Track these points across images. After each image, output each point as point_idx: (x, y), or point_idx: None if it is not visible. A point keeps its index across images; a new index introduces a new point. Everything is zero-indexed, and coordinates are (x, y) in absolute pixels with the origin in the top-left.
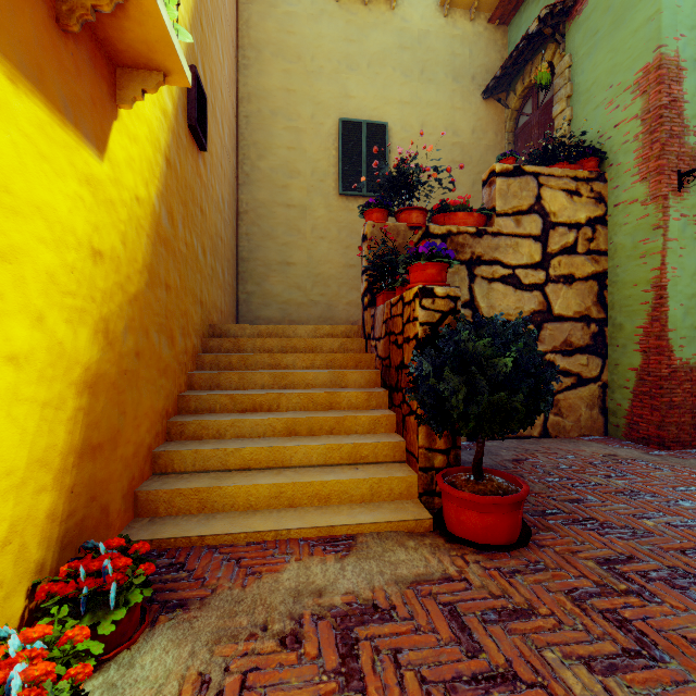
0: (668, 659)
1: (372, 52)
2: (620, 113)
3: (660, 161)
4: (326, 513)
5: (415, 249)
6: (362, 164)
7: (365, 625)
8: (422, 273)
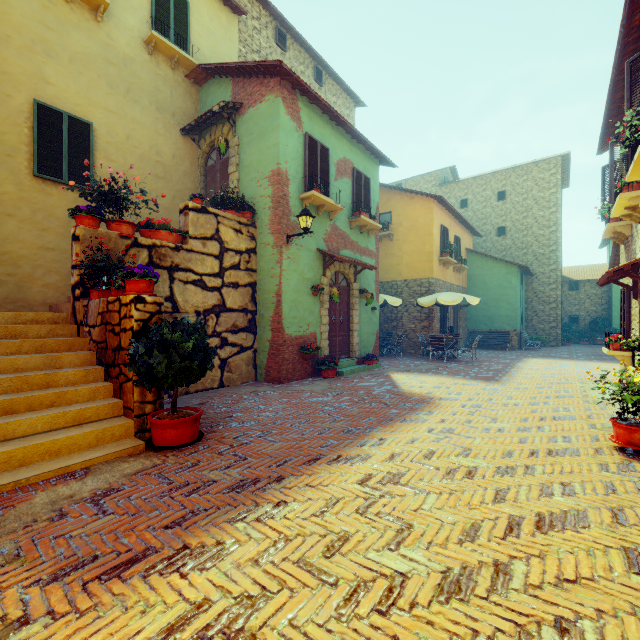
0: (249, 458)
1: (75, 50)
2: (263, 190)
3: (279, 226)
4: (60, 461)
5: (131, 269)
6: (63, 153)
7: (109, 496)
8: (136, 286)
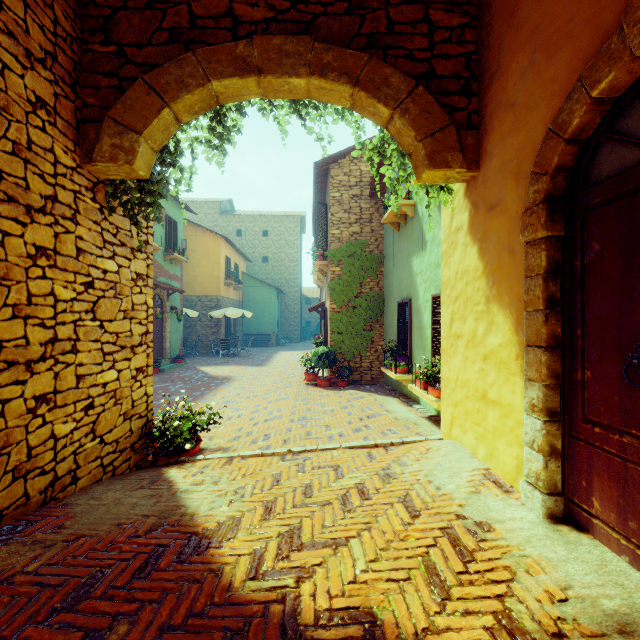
0: (155, 408)
1: None
2: None
3: None
4: None
5: None
6: None
7: None
8: None
